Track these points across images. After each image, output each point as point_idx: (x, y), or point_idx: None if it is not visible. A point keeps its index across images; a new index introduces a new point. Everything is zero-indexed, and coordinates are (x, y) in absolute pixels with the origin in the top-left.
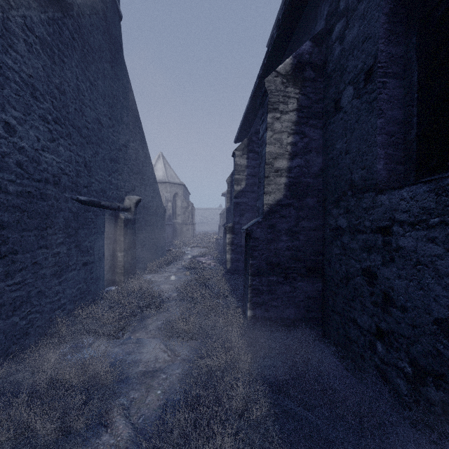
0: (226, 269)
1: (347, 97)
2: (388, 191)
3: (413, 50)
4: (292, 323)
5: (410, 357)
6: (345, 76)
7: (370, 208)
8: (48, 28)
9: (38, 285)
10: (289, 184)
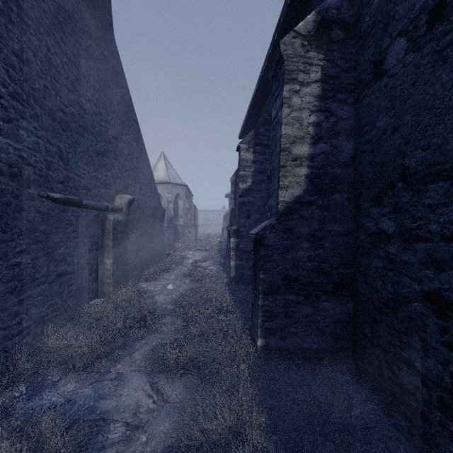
0: (230, 278)
1: (396, 55)
2: None
3: None
4: (315, 354)
5: None
6: (392, 26)
7: (439, 204)
8: None
9: None
10: (311, 176)
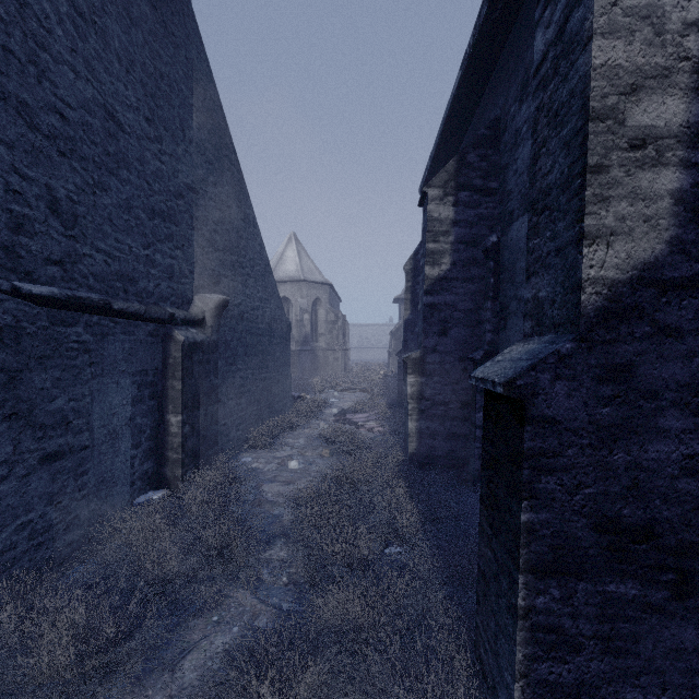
0: (408, 454)
1: None
2: None
3: None
4: None
5: None
6: None
7: None
8: None
9: None
10: (695, 196)
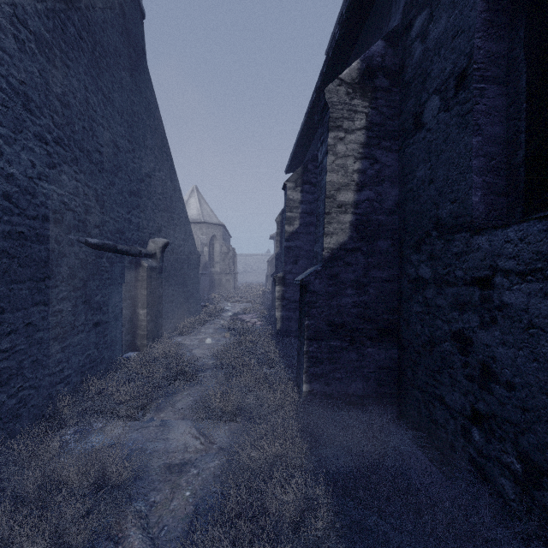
0: (276, 330)
1: (432, 111)
2: (488, 230)
3: (520, 46)
4: (359, 400)
5: (519, 450)
6: (429, 83)
7: (462, 252)
8: (46, 22)
9: (34, 352)
10: (356, 223)
